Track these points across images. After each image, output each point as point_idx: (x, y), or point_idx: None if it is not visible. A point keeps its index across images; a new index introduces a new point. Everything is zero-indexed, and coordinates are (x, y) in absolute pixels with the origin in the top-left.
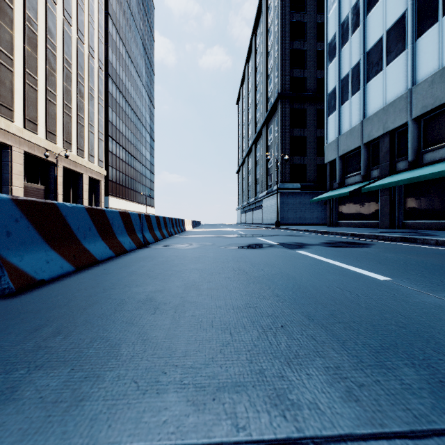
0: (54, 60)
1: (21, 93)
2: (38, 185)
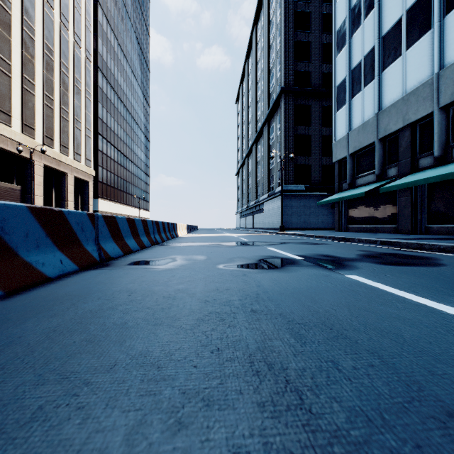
0: (32, 45)
1: None
2: (13, 185)
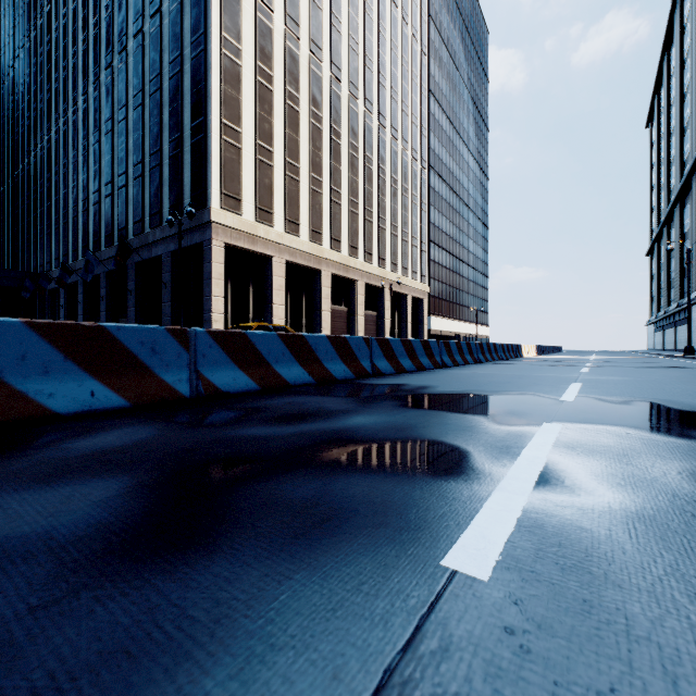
0: (384, 186)
1: (362, 230)
2: (372, 312)
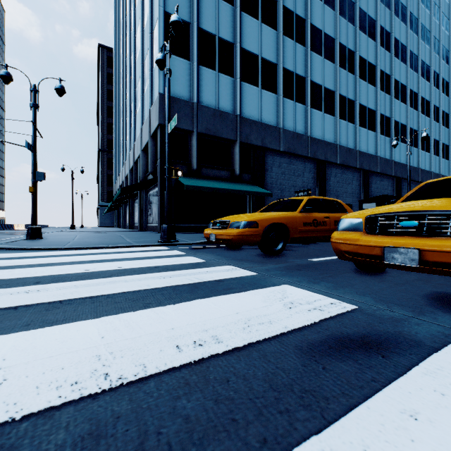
0: None
1: None
2: None
